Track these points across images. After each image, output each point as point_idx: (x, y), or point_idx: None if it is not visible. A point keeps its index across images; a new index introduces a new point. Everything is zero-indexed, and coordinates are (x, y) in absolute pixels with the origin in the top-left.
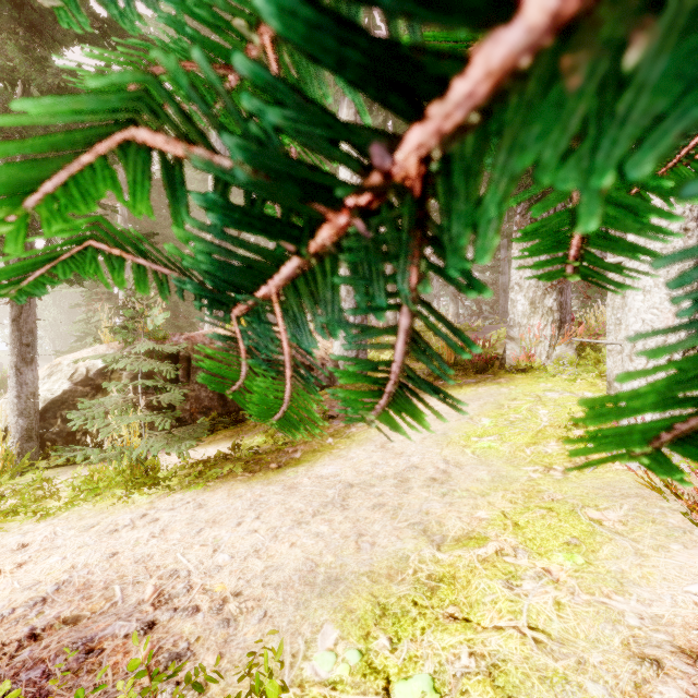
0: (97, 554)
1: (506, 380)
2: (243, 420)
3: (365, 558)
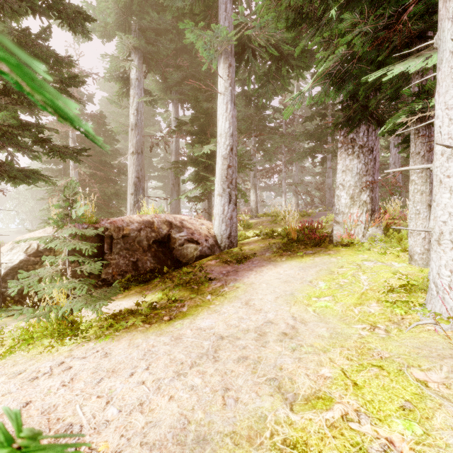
0: (14, 403)
1: (334, 252)
2: (150, 279)
3: (230, 416)
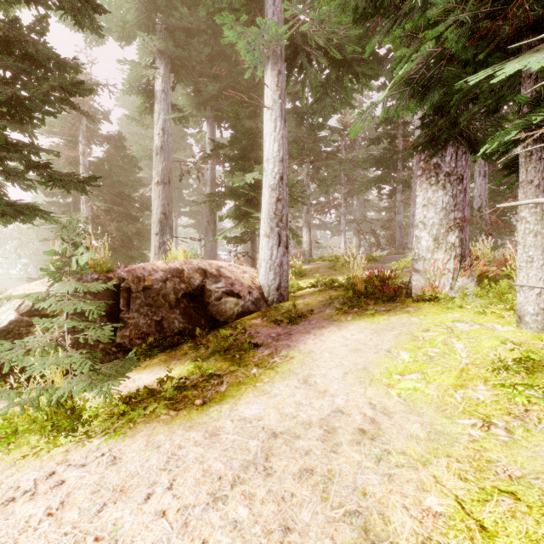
0: None
1: (414, 309)
2: (178, 344)
3: None
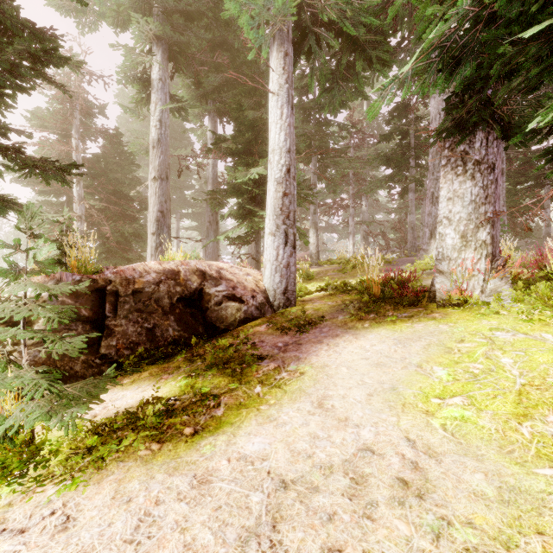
0: None
1: (440, 315)
2: (173, 354)
3: None
